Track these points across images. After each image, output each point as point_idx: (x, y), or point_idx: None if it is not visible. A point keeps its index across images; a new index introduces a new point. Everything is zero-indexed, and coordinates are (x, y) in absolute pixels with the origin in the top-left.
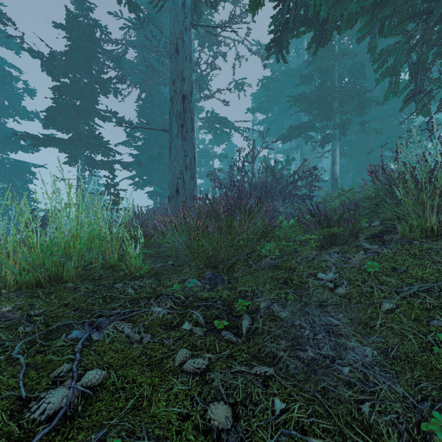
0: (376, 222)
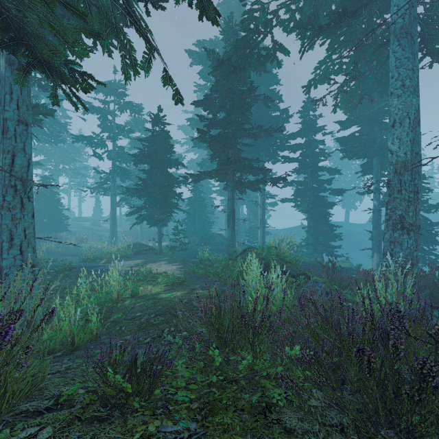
0: (23, 434)
